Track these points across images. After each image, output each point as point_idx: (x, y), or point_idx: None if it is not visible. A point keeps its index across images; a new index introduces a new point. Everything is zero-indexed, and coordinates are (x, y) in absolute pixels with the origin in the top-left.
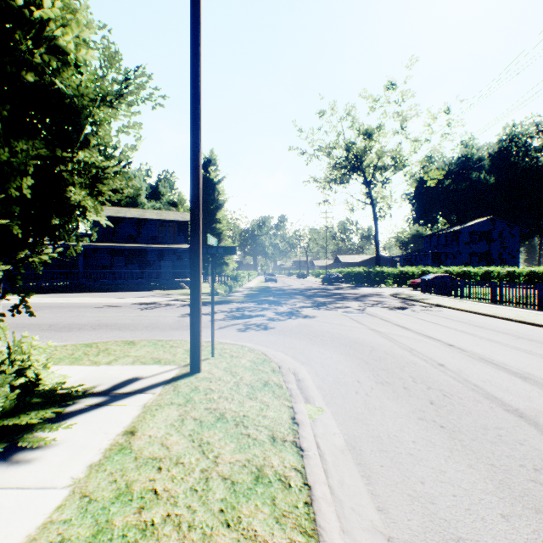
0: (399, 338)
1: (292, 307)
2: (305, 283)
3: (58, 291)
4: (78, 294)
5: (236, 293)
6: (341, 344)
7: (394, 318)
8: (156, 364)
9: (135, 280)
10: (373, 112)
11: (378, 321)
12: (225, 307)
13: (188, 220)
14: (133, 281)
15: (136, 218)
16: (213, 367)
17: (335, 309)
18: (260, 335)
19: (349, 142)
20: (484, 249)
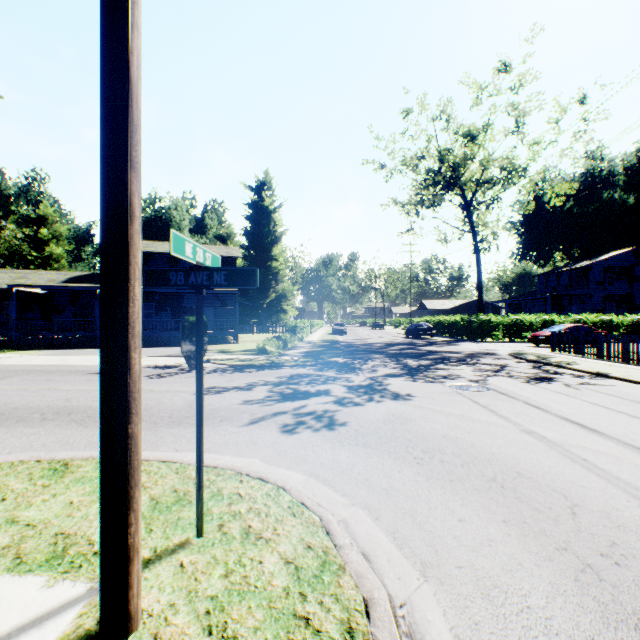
0: (604, 463)
1: (371, 376)
2: (384, 336)
3: (69, 346)
4: (88, 351)
5: (292, 350)
6: (490, 479)
7: (548, 402)
8: (43, 570)
9: (165, 332)
10: (478, 105)
11: (527, 410)
12: (272, 375)
13: (234, 255)
14: (163, 333)
15: (168, 253)
16: (179, 600)
17: (439, 380)
18: (321, 445)
19: (443, 150)
20: (624, 290)
